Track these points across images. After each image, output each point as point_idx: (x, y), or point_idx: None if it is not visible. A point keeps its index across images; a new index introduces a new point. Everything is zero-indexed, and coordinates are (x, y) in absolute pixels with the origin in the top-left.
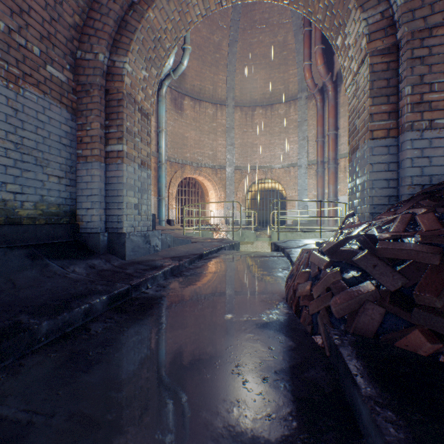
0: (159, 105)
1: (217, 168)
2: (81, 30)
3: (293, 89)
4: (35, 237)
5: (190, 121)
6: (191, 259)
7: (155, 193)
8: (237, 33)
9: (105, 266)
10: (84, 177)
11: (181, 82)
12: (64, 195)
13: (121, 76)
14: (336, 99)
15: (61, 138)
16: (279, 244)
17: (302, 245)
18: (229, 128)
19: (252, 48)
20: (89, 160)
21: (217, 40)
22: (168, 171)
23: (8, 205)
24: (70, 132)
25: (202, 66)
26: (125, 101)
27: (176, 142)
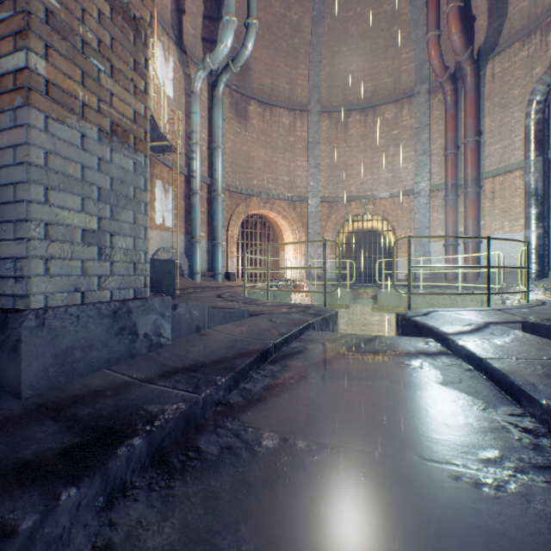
0: (213, 111)
1: (295, 200)
2: None
3: (406, 81)
4: None
5: (257, 135)
6: (237, 373)
7: (209, 236)
8: (324, 5)
9: None
10: None
11: (245, 81)
12: None
13: None
14: (478, 89)
15: None
16: (418, 319)
17: (477, 325)
18: (313, 143)
19: (345, 27)
20: None
21: (295, 18)
22: (226, 205)
23: None
24: None
25: (274, 57)
26: None
27: (238, 164)
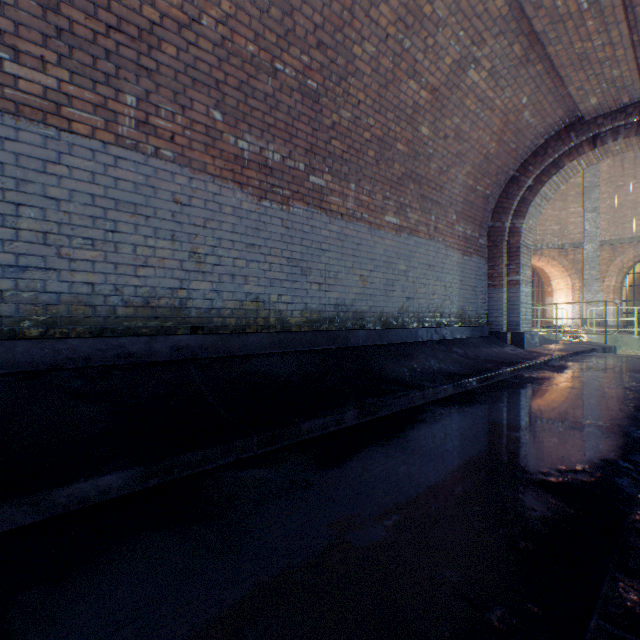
0: None
1: (566, 247)
2: (492, 210)
3: None
4: (477, 333)
5: None
6: (570, 354)
7: None
8: None
9: (517, 350)
10: (493, 298)
11: None
12: (481, 309)
13: (518, 233)
14: None
15: (481, 277)
16: None
17: None
18: (589, 187)
19: None
20: (496, 287)
21: None
22: None
23: (469, 317)
24: (484, 272)
25: None
26: (520, 247)
27: None
